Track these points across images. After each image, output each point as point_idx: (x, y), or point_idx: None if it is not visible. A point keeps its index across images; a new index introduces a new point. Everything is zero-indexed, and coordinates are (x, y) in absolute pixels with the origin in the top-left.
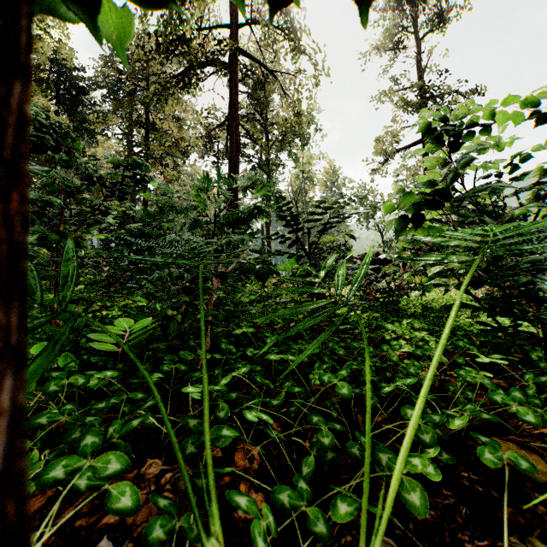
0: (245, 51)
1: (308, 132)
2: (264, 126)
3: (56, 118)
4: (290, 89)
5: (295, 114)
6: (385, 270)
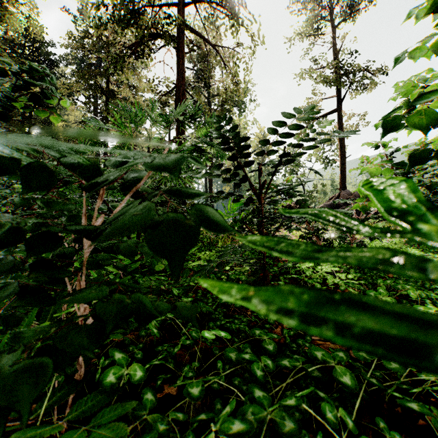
0: (191, 29)
1: (243, 103)
2: (207, 97)
3: None
4: (229, 62)
5: (233, 84)
6: None
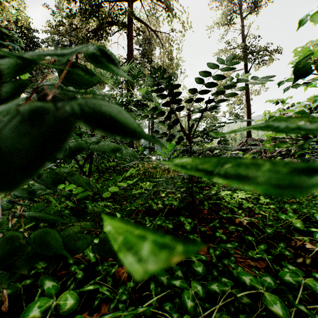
0: (137, 18)
1: (176, 74)
2: (150, 70)
3: None
4: (165, 43)
5: (168, 59)
6: (247, 155)
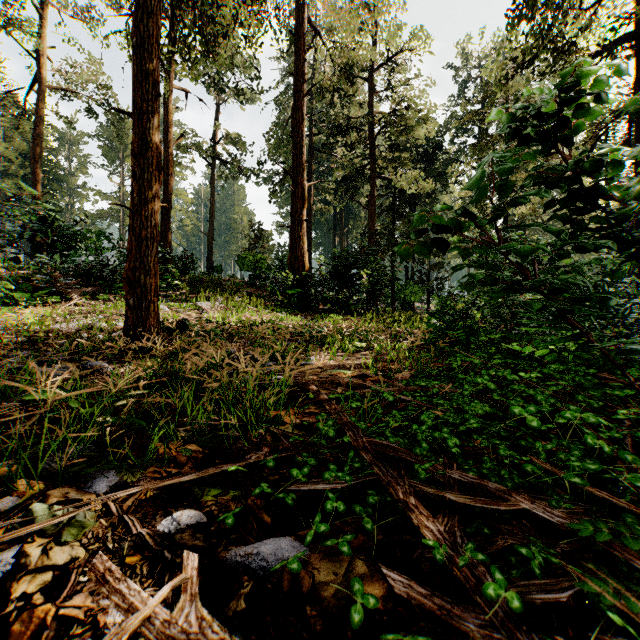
0: None
1: None
2: None
3: (423, 184)
4: None
5: None
6: None
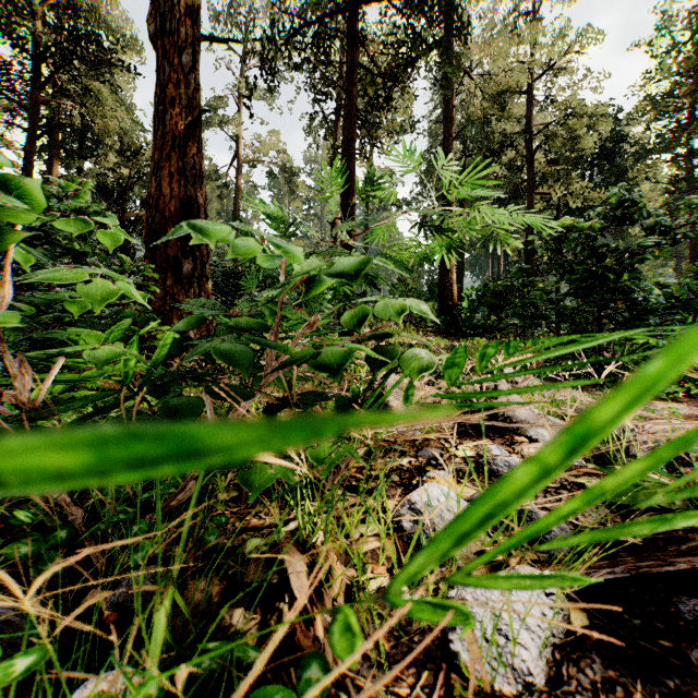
0: None
1: None
2: None
3: (592, 195)
4: None
5: None
6: None
